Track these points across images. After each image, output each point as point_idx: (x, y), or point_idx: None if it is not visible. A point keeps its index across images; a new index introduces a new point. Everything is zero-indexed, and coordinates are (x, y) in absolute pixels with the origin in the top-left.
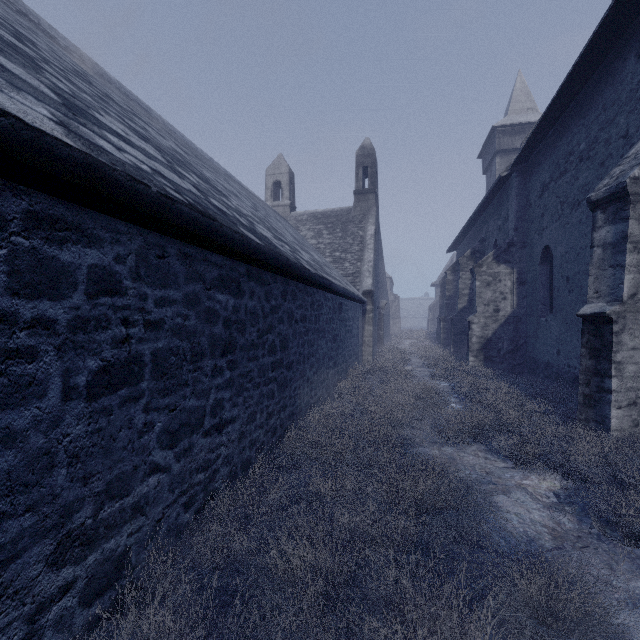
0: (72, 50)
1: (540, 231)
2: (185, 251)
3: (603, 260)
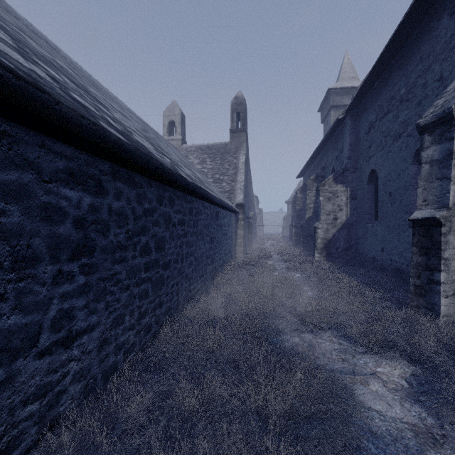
0: None
1: (368, 159)
2: (1, 128)
3: (430, 174)
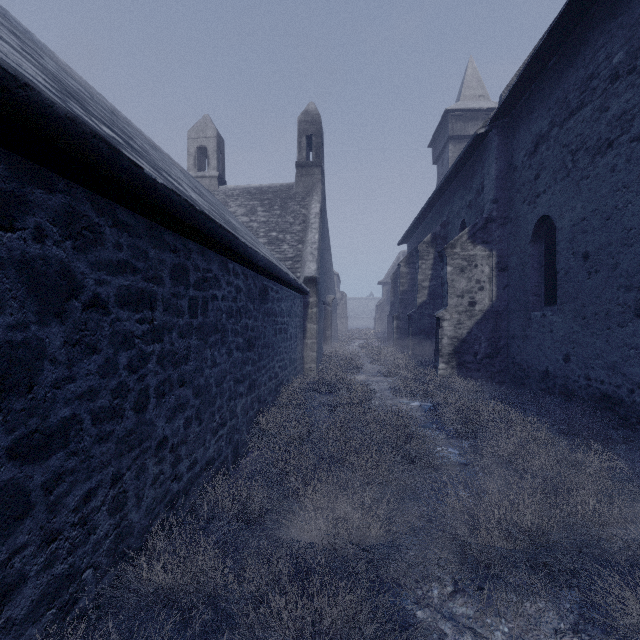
0: None
1: (532, 199)
2: None
3: None
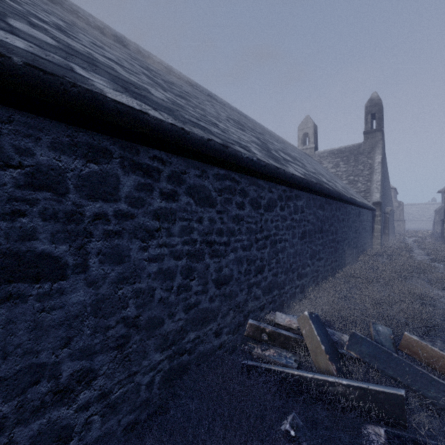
0: (221, 102)
1: None
2: (312, 197)
3: None
